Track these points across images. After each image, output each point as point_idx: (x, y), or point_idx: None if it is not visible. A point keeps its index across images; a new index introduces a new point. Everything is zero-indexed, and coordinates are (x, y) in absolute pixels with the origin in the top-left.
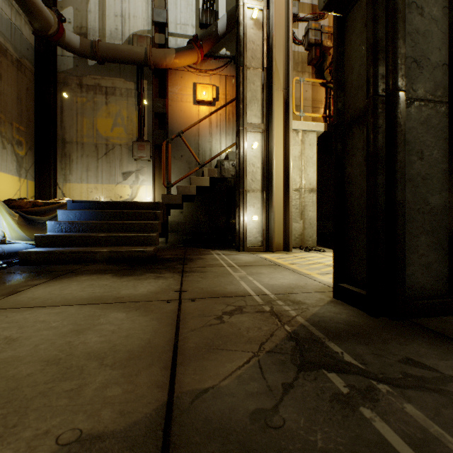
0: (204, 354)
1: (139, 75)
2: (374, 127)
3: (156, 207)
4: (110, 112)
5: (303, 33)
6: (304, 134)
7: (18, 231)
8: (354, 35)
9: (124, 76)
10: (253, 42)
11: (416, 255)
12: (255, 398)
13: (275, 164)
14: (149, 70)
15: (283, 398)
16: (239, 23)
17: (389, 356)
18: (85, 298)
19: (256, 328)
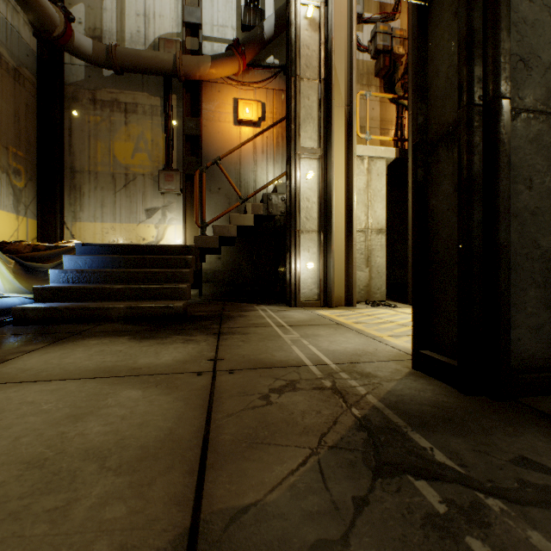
0: (245, 452)
1: (166, 88)
2: (468, 146)
3: (187, 252)
4: (130, 135)
5: (369, 38)
6: (370, 161)
7: (13, 281)
8: (440, 27)
9: (147, 90)
10: (307, 47)
11: (523, 315)
12: (316, 522)
13: (335, 198)
14: (179, 82)
15: (355, 521)
16: (290, 22)
17: (496, 454)
18: (92, 369)
19: (314, 412)
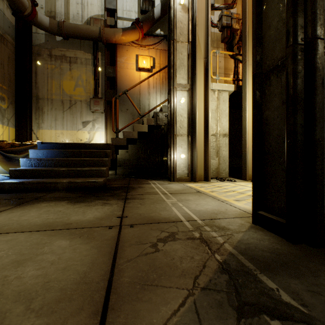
0: (138, 293)
1: (94, 48)
2: (294, 72)
3: (107, 148)
4: (72, 76)
5: (217, 19)
6: (219, 92)
7: None
8: None
9: (83, 49)
10: (181, 22)
11: None
12: None
13: (198, 115)
14: (103, 45)
15: None
16: (170, 7)
17: None
18: (38, 224)
19: (189, 258)
